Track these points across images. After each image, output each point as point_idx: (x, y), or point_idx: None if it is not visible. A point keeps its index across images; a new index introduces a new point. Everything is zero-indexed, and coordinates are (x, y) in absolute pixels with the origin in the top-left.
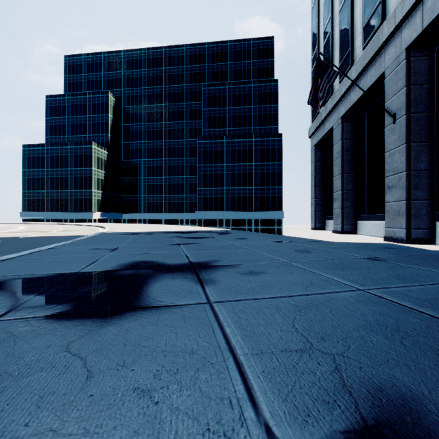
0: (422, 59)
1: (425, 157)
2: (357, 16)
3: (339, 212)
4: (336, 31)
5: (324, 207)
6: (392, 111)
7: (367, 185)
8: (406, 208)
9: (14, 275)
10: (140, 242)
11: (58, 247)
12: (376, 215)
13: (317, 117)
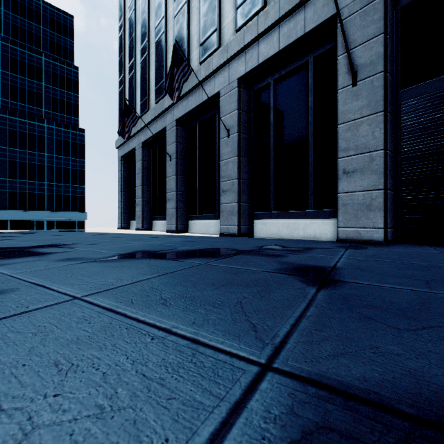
0: (183, 129)
1: (185, 184)
2: (152, 77)
3: (140, 214)
4: (138, 75)
5: (129, 210)
6: (170, 153)
7: (158, 196)
8: (176, 212)
9: None
10: None
11: None
12: (163, 216)
13: None
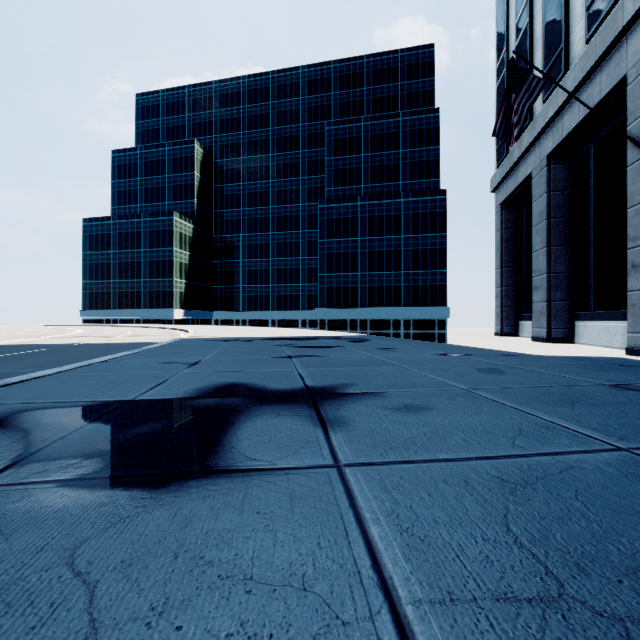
0: None
1: None
2: None
3: (543, 307)
4: (538, 20)
5: (516, 300)
6: None
7: (592, 264)
8: None
9: (40, 402)
10: (234, 353)
11: (117, 360)
12: (610, 312)
13: (506, 159)
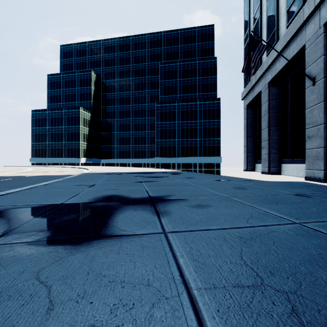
0: None
1: None
2: (282, 2)
3: (266, 157)
4: (264, 15)
5: (253, 153)
6: (312, 75)
7: (289, 136)
8: (324, 153)
9: (13, 205)
10: (112, 180)
11: (51, 184)
12: (298, 159)
13: (249, 84)
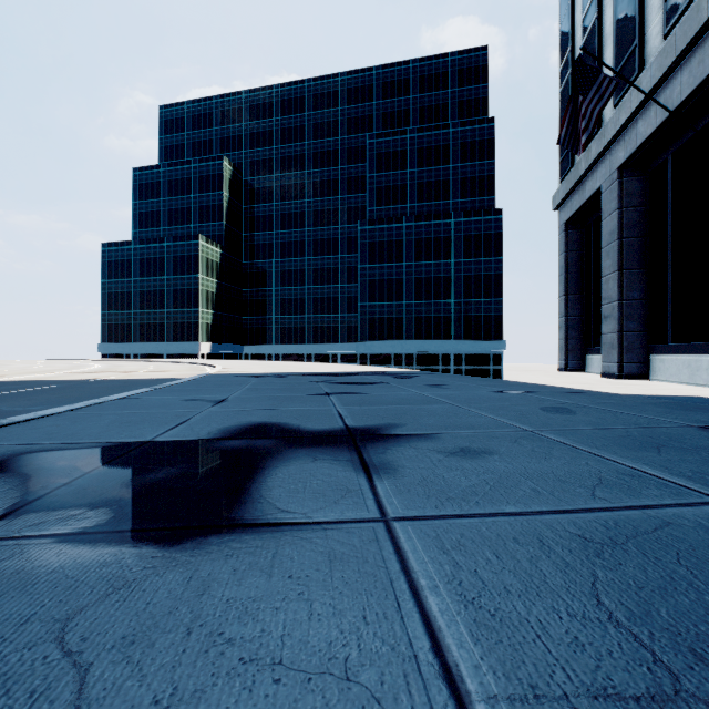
0: None
1: None
2: None
3: (613, 339)
4: (608, 14)
5: (582, 332)
6: None
7: (671, 289)
8: None
9: (46, 444)
10: (265, 390)
11: (135, 397)
12: (691, 344)
13: (571, 173)
